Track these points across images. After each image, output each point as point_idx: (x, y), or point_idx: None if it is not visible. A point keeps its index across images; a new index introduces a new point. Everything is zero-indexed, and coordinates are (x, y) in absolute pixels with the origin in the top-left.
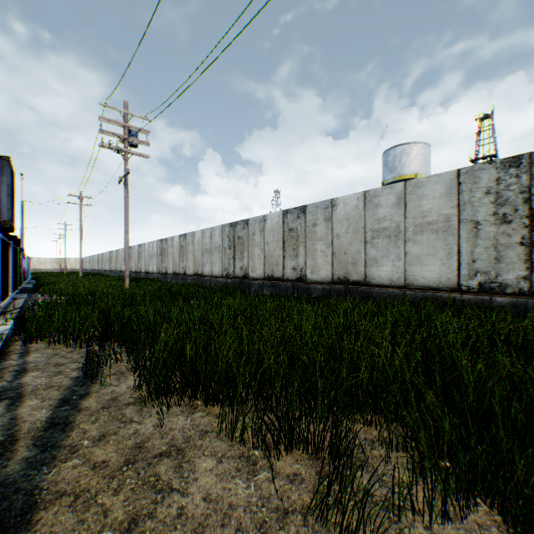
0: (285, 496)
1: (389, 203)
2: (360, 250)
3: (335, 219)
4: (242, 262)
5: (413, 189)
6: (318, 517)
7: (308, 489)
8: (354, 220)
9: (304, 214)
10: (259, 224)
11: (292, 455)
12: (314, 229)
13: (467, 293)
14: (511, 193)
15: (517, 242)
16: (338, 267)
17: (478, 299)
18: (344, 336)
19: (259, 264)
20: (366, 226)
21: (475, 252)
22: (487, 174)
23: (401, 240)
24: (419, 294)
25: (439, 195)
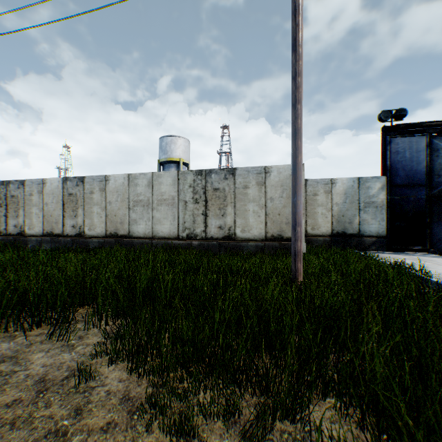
0: (33, 340)
1: (143, 184)
2: (126, 214)
3: (108, 190)
4: (17, 220)
5: (157, 178)
6: (49, 341)
7: (47, 335)
8: (121, 193)
9: (83, 183)
10: (38, 186)
11: (41, 328)
12: (92, 196)
13: (182, 240)
14: (199, 188)
15: (201, 213)
16: (110, 225)
17: (187, 243)
18: (92, 270)
19: (37, 222)
20: (130, 198)
21: (185, 217)
22: (190, 177)
23: (151, 209)
24: (160, 242)
25: (170, 184)
